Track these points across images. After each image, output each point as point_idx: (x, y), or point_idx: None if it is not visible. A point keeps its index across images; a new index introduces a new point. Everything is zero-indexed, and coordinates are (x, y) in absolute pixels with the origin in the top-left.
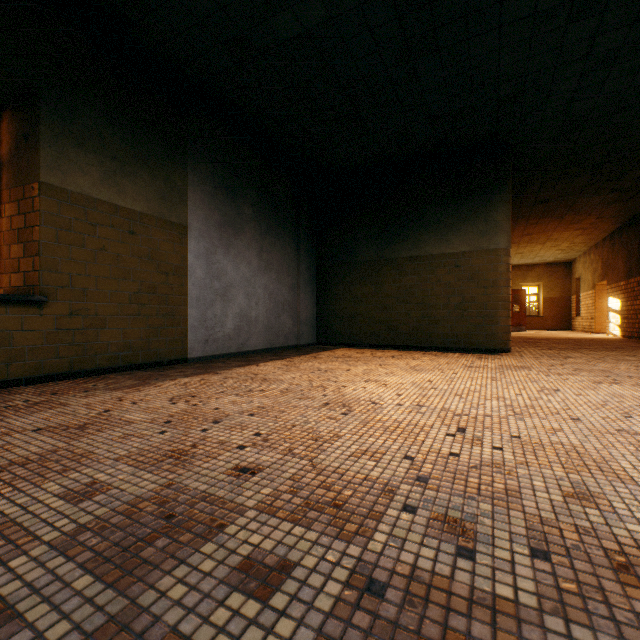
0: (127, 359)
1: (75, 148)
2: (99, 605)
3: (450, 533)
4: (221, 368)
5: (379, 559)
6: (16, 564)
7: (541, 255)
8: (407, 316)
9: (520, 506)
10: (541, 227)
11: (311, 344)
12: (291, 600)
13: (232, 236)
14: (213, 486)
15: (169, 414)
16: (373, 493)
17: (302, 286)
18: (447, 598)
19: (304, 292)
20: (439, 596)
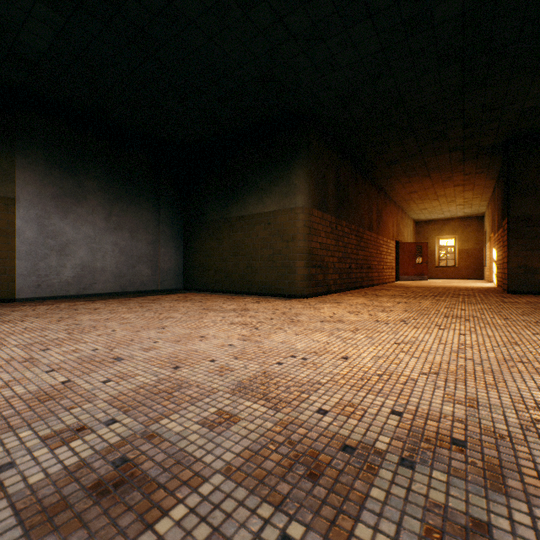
0: None
1: None
2: None
3: None
4: (16, 306)
5: None
6: None
7: (447, 210)
8: (238, 266)
9: None
10: (418, 185)
11: (176, 289)
12: None
13: (72, 204)
14: None
15: None
16: None
17: (163, 242)
18: None
19: (166, 247)
20: None
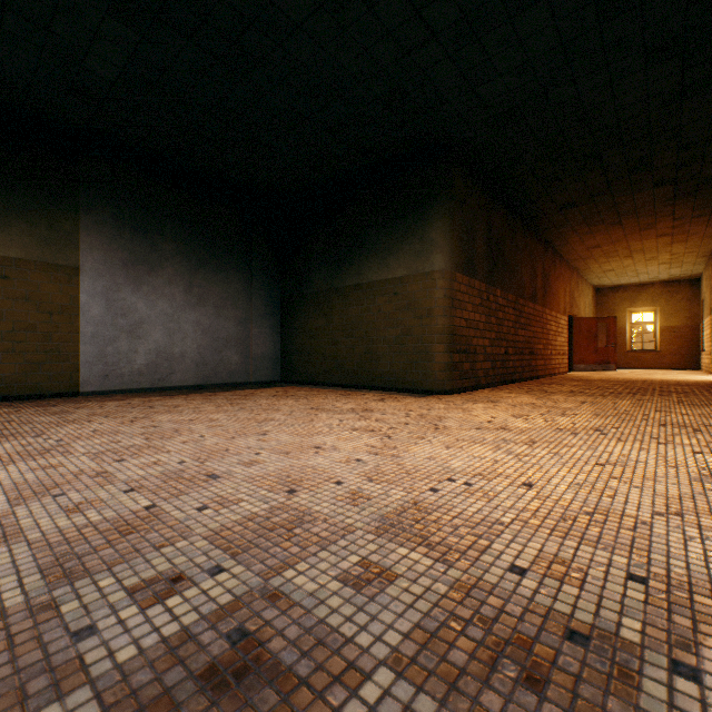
0: None
1: None
2: None
3: None
4: (81, 402)
5: None
6: None
7: (644, 271)
8: (353, 351)
9: None
10: (603, 237)
11: (271, 381)
12: None
13: (145, 273)
14: None
15: None
16: None
17: (256, 320)
18: None
19: (259, 326)
20: None
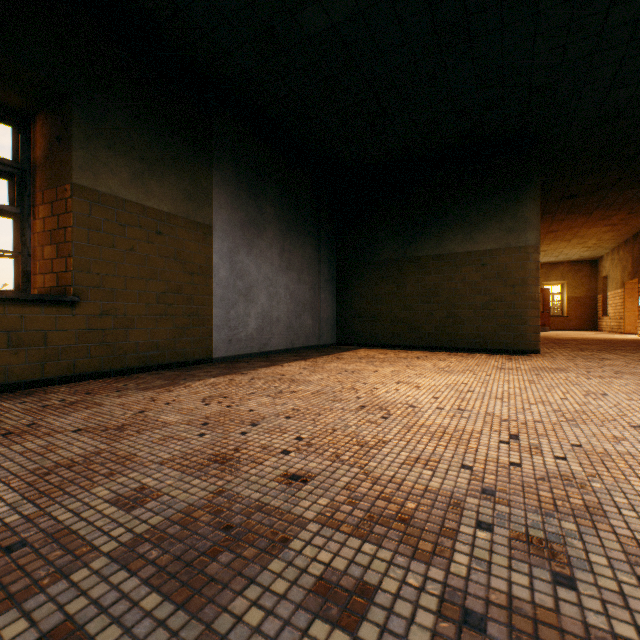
0: (154, 359)
1: (105, 149)
2: (172, 629)
3: (538, 556)
4: (246, 368)
5: (466, 585)
6: (78, 578)
7: (566, 253)
8: (430, 316)
9: (608, 526)
10: (567, 223)
11: (331, 344)
12: (381, 631)
13: (254, 236)
14: (265, 494)
15: (204, 415)
16: (438, 506)
17: (322, 286)
18: (559, 636)
19: (324, 292)
20: (550, 634)
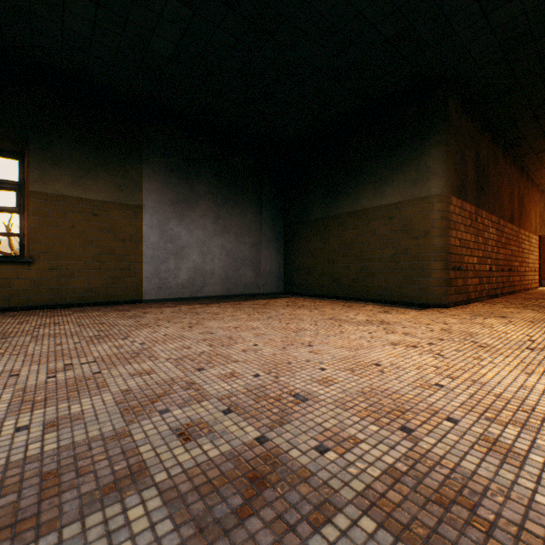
0: (91, 298)
1: (53, 167)
2: None
3: None
4: (145, 307)
5: None
6: None
7: None
8: (348, 269)
9: None
10: None
11: (276, 293)
12: None
13: (186, 209)
14: None
15: (7, 332)
16: None
17: (264, 244)
18: None
19: (267, 249)
20: None
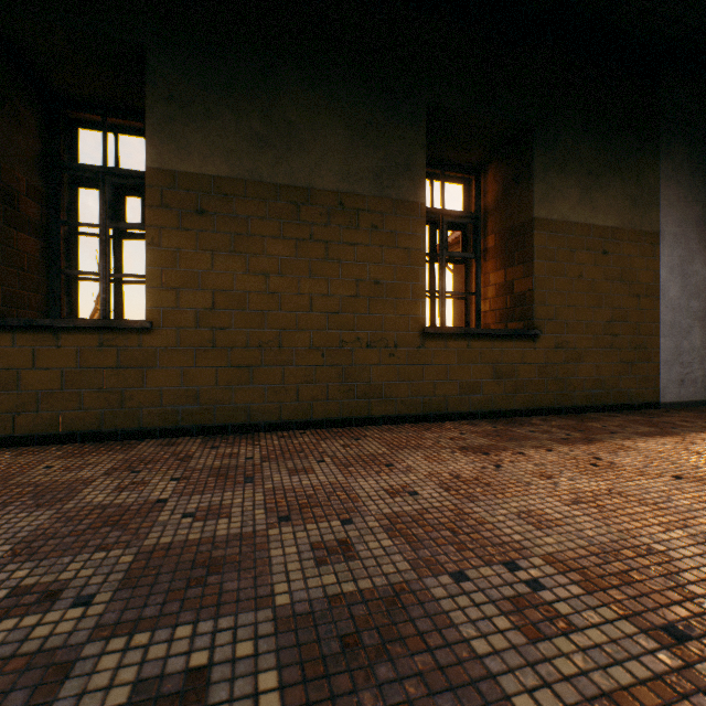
0: (598, 398)
1: (557, 175)
2: None
3: None
4: None
5: None
6: None
7: None
8: None
9: None
10: None
11: None
12: None
13: None
14: None
15: None
16: None
17: None
18: None
19: None
20: None
